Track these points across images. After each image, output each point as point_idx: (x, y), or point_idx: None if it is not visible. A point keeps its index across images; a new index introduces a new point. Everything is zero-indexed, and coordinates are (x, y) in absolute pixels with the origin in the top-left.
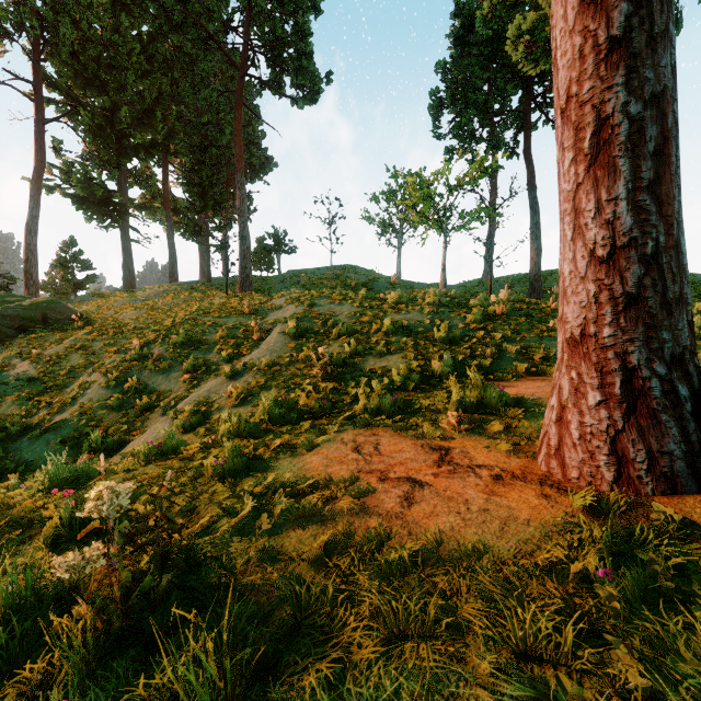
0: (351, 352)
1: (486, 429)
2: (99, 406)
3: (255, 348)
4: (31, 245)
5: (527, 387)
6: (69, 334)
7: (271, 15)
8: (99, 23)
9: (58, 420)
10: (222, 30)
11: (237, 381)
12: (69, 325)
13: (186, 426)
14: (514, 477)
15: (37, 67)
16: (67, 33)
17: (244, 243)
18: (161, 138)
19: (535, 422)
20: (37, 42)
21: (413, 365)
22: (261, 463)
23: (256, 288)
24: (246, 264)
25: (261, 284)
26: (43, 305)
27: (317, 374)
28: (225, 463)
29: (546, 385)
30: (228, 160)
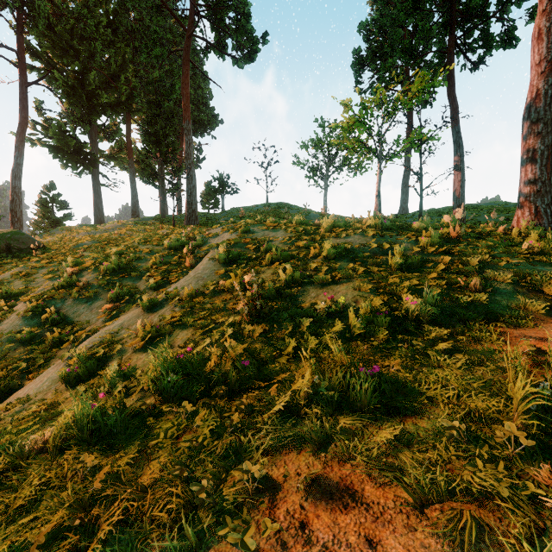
0: (286, 280)
1: None
2: (8, 340)
3: (183, 275)
4: (16, 188)
5: None
6: (26, 262)
7: None
8: None
9: None
10: None
11: (154, 314)
12: (30, 254)
13: (71, 379)
14: None
15: (21, 38)
16: (41, 5)
17: (191, 182)
18: (124, 98)
19: None
20: (20, 17)
21: (374, 300)
22: None
23: (202, 222)
24: (193, 201)
25: (206, 219)
26: (7, 235)
27: (241, 311)
28: None
29: None
30: (181, 117)
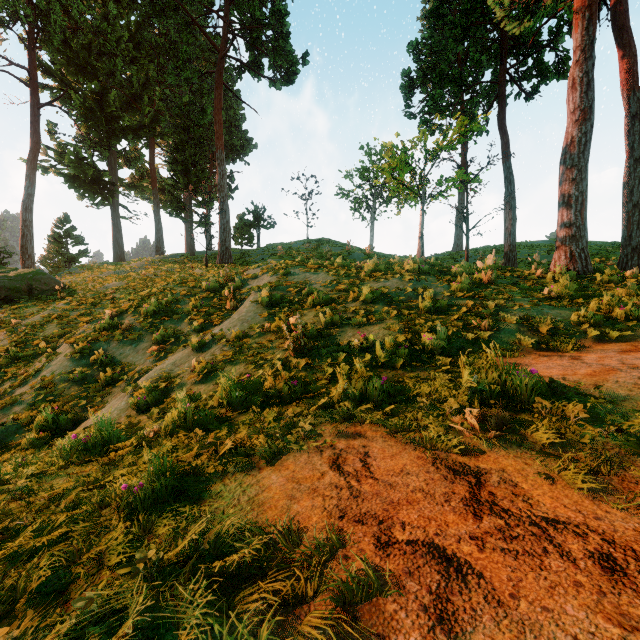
0: (326, 322)
1: (526, 436)
2: (61, 379)
3: (227, 318)
4: (27, 222)
5: (546, 366)
6: (51, 304)
7: None
8: (88, 11)
9: (18, 393)
10: (203, 13)
11: (204, 353)
12: (53, 296)
13: (141, 406)
14: None
15: (32, 54)
16: (58, 20)
17: (224, 217)
18: (148, 121)
19: (597, 425)
20: (32, 31)
21: (399, 337)
22: (199, 482)
23: (236, 260)
24: (226, 237)
25: (240, 256)
26: (28, 276)
27: (288, 347)
28: (139, 491)
29: (570, 363)
30: (211, 142)
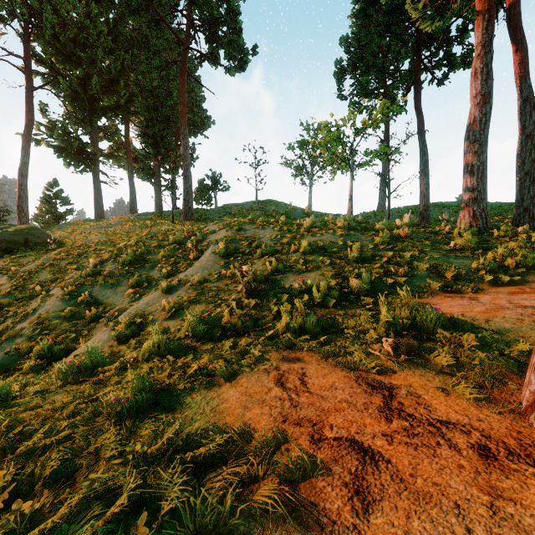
0: (272, 269)
1: (429, 360)
2: (54, 316)
3: (190, 266)
4: (22, 186)
5: (449, 305)
6: (44, 254)
7: (208, 0)
8: (74, 10)
9: (18, 328)
10: (170, 12)
11: (172, 295)
12: (45, 247)
13: (121, 338)
14: (511, 453)
15: (27, 46)
16: (49, 18)
17: (187, 182)
18: (124, 101)
19: (485, 351)
20: (27, 26)
21: (331, 282)
22: (172, 396)
23: (197, 218)
24: (189, 199)
25: (201, 215)
26: (25, 231)
27: (241, 290)
28: (125, 402)
29: (469, 303)
30: (176, 119)
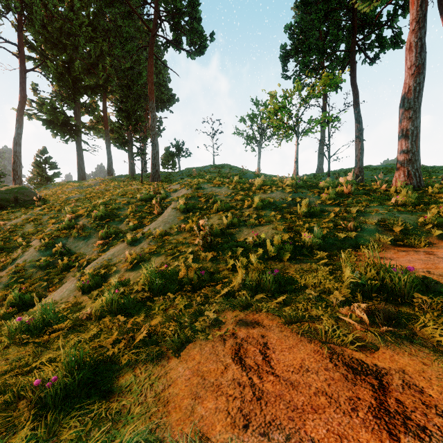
0: (227, 223)
1: (414, 331)
2: (30, 266)
3: (154, 220)
4: (17, 152)
5: (407, 260)
6: (30, 210)
7: None
8: (60, 4)
9: None
10: (140, 4)
11: (135, 247)
12: (32, 204)
13: (85, 288)
14: None
15: (21, 35)
16: (38, 10)
17: (154, 149)
18: (102, 82)
19: None
20: (20, 18)
21: (284, 235)
22: (113, 372)
23: (163, 179)
24: (156, 163)
25: (166, 177)
26: (15, 190)
27: (198, 243)
28: (50, 387)
29: (427, 257)
30: (146, 96)
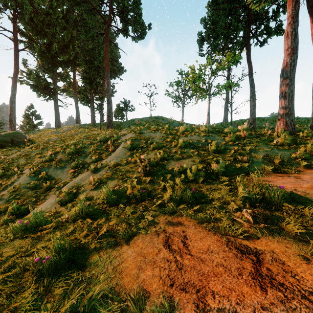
0: (160, 157)
1: (282, 227)
2: (23, 187)
3: (109, 155)
4: (12, 108)
5: (282, 182)
6: (22, 148)
7: None
8: (42, 4)
9: (1, 194)
10: (99, 4)
11: (97, 174)
12: (24, 144)
13: (62, 202)
14: None
15: (15, 25)
16: (27, 8)
17: (109, 105)
18: (72, 58)
19: None
20: (15, 13)
21: (199, 165)
22: (85, 254)
23: (115, 127)
24: (110, 115)
25: (117, 125)
26: (11, 134)
27: (140, 171)
28: (45, 262)
29: (295, 180)
30: (103, 68)
